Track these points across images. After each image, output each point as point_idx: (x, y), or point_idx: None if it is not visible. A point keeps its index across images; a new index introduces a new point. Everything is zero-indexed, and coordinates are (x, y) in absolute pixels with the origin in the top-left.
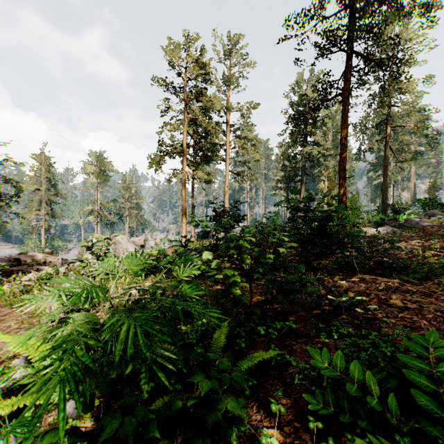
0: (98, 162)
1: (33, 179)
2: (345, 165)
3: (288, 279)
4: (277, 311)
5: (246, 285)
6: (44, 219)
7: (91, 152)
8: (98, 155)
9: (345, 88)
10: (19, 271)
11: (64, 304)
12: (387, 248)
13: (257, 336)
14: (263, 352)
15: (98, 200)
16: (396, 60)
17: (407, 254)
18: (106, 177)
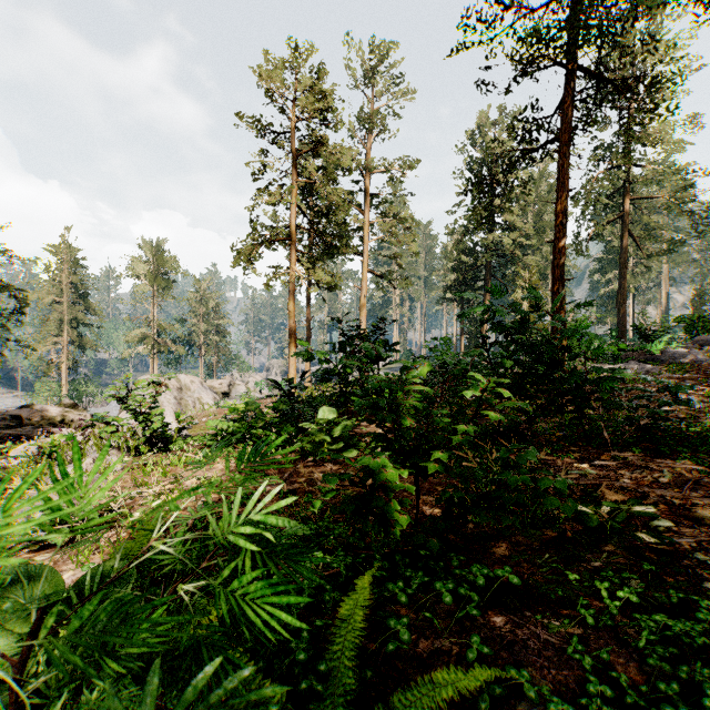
0: (154, 258)
1: (49, 285)
2: (563, 258)
3: (502, 476)
4: (467, 533)
5: (408, 486)
6: (67, 350)
7: (144, 242)
8: (155, 247)
9: (564, 128)
10: (19, 436)
11: (44, 513)
12: (667, 401)
13: (432, 599)
14: (458, 670)
15: (154, 320)
16: (650, 80)
17: (690, 411)
18: (167, 282)
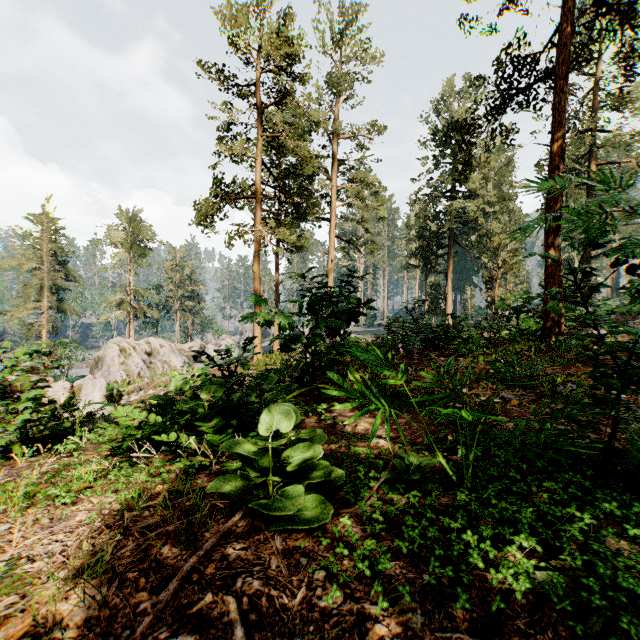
0: (130, 227)
1: (30, 252)
2: (559, 208)
3: None
4: None
5: None
6: (48, 315)
7: (121, 212)
8: (131, 216)
9: (560, 61)
10: None
11: None
12: None
13: None
14: None
15: (130, 286)
16: None
17: None
18: (143, 249)
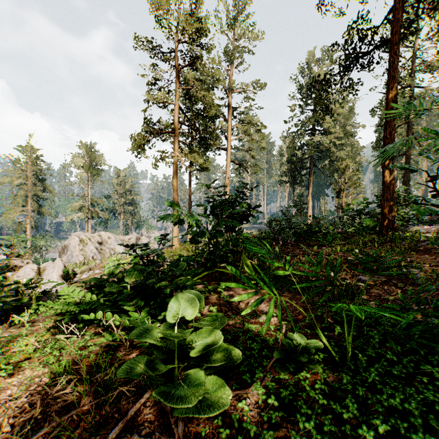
0: (88, 155)
1: (18, 172)
2: (392, 138)
3: None
4: None
5: None
6: (31, 216)
7: (81, 144)
8: (89, 147)
9: (394, 32)
10: None
11: None
12: None
13: None
14: None
15: (88, 196)
16: None
17: None
18: (97, 170)
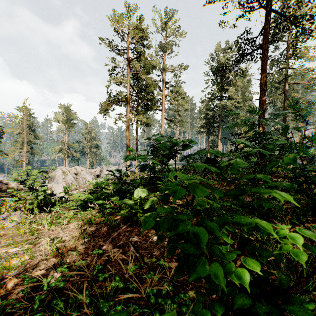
0: (66, 113)
1: (17, 125)
2: (264, 108)
3: None
4: None
5: None
6: (26, 155)
7: (61, 106)
8: (66, 108)
9: (265, 41)
10: None
11: None
12: None
13: None
14: None
15: (66, 141)
16: (310, 15)
17: None
18: (72, 124)
